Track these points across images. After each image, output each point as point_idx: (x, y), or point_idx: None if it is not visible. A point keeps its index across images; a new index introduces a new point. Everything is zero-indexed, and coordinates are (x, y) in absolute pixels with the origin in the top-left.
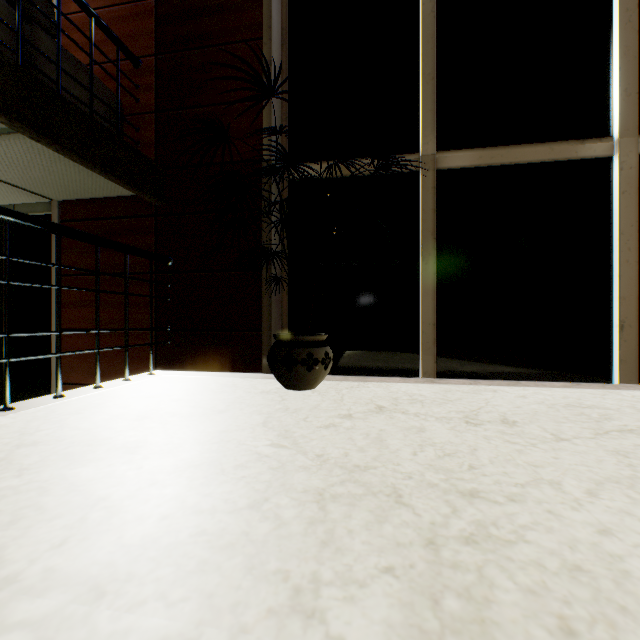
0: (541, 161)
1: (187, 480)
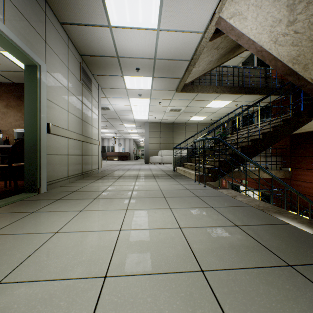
0: None
1: None
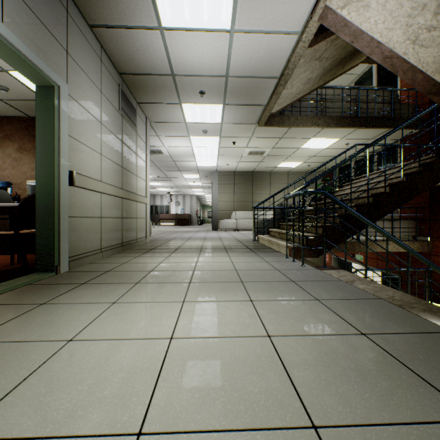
0: None
1: None
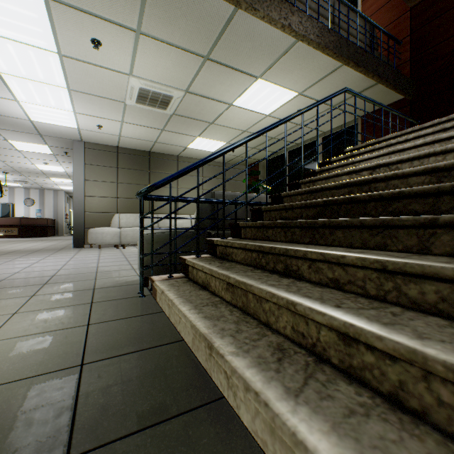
0: None
1: None
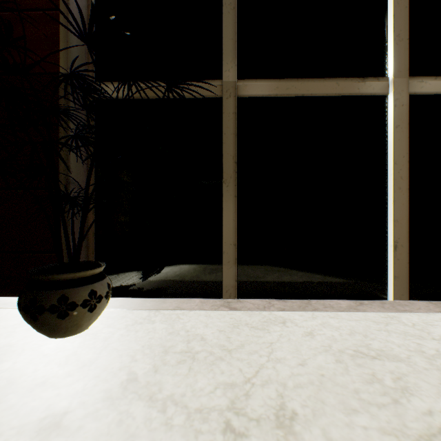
0: (329, 95)
1: None
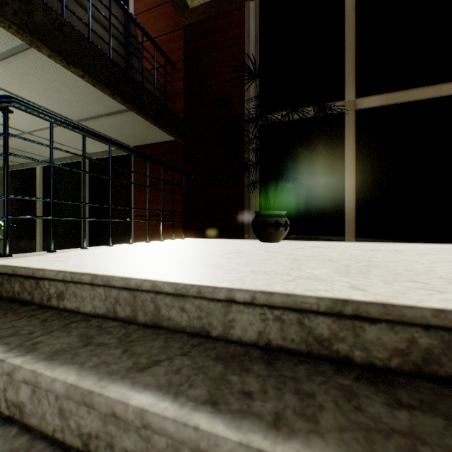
0: (432, 97)
1: (232, 256)
